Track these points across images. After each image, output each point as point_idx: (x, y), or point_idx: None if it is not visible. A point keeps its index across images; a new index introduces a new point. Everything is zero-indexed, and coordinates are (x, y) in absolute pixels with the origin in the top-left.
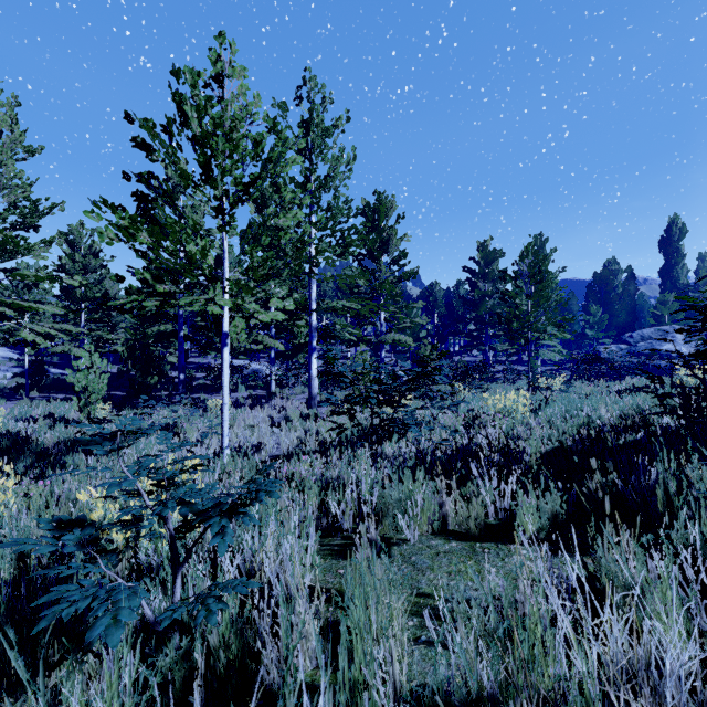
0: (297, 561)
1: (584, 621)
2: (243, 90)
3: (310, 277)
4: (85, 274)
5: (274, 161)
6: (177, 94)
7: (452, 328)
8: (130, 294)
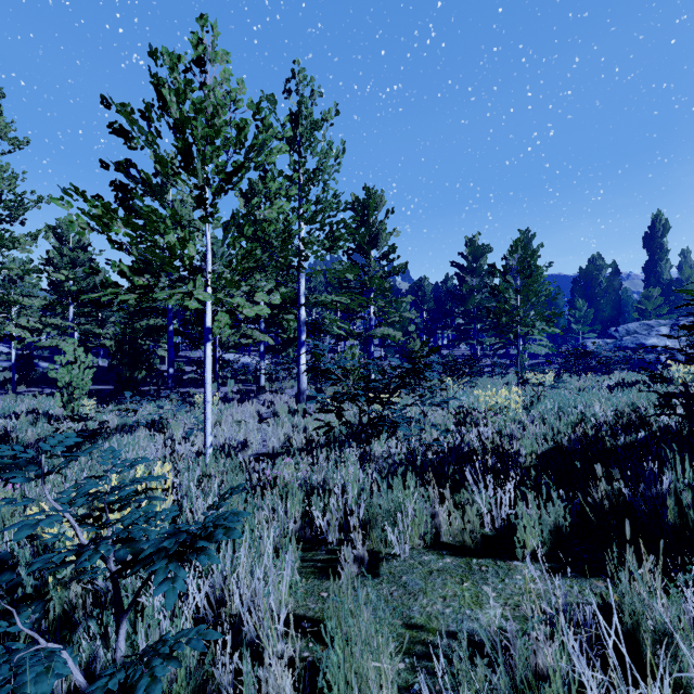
0: (271, 594)
1: (618, 691)
2: (226, 75)
3: (299, 271)
4: (73, 268)
5: (258, 149)
6: (155, 77)
7: (440, 322)
8: (106, 287)
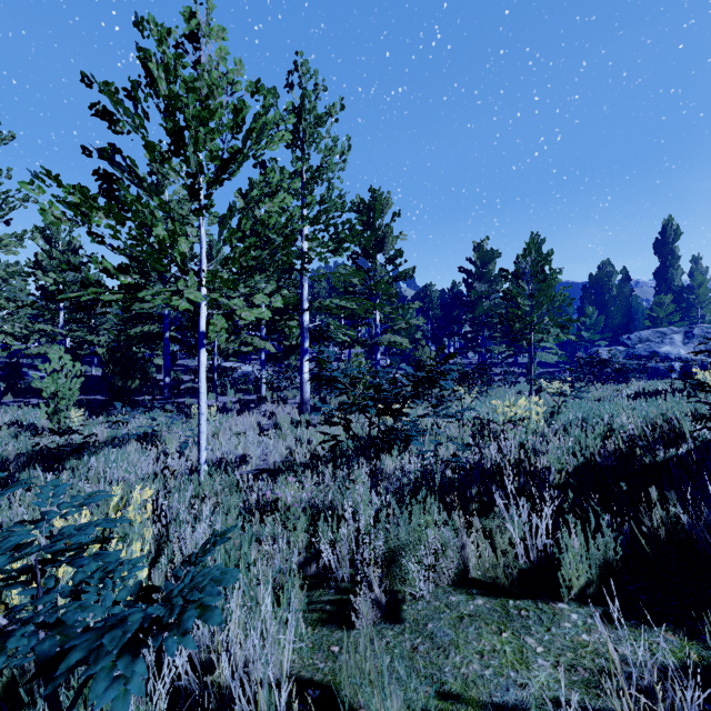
0: (270, 664)
1: None
2: (222, 53)
3: (302, 275)
4: (64, 272)
5: (257, 133)
6: (141, 50)
7: (447, 330)
8: (87, 286)
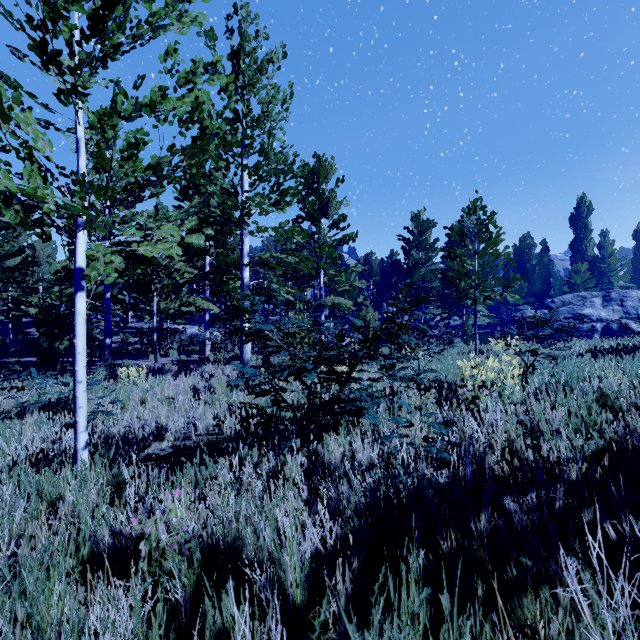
0: None
1: None
2: None
3: (241, 228)
4: None
5: None
6: None
7: (386, 295)
8: None
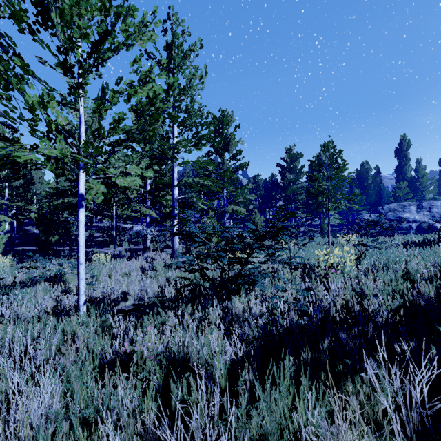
0: None
1: None
2: None
3: (173, 161)
4: None
5: (123, 16)
6: None
7: (268, 204)
8: None
